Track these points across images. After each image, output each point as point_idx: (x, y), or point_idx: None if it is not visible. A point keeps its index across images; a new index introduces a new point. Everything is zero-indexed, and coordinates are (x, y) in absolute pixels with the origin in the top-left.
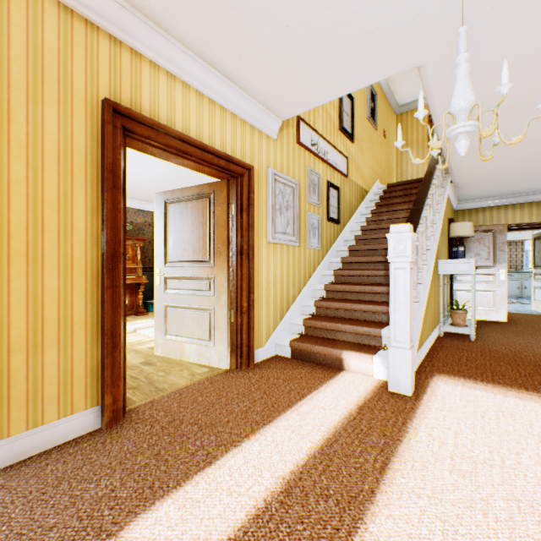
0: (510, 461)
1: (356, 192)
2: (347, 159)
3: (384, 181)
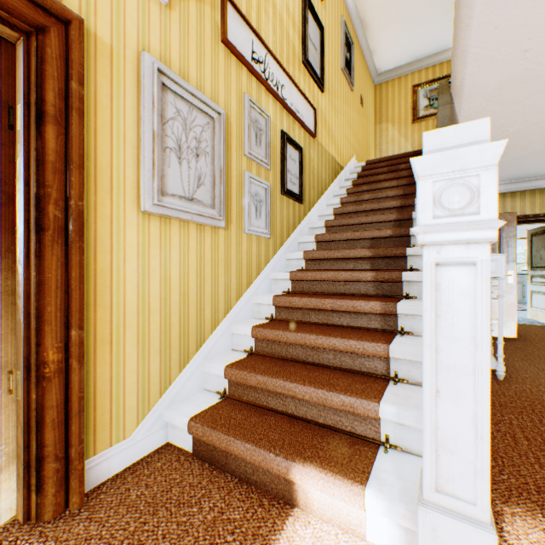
0: None
1: (327, 163)
2: (315, 110)
3: (361, 160)
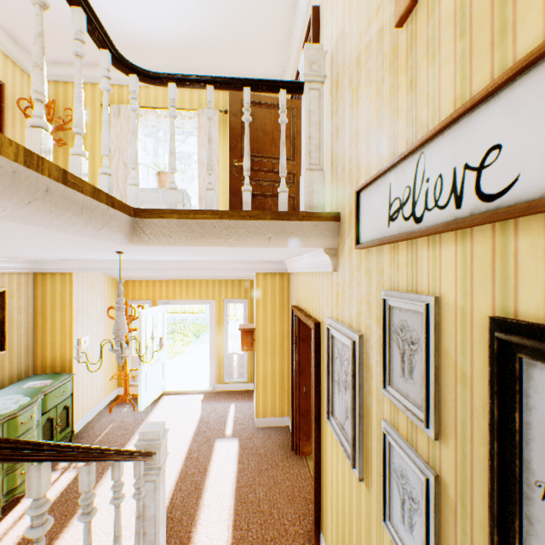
0: (105, 538)
1: None
2: None
3: None
